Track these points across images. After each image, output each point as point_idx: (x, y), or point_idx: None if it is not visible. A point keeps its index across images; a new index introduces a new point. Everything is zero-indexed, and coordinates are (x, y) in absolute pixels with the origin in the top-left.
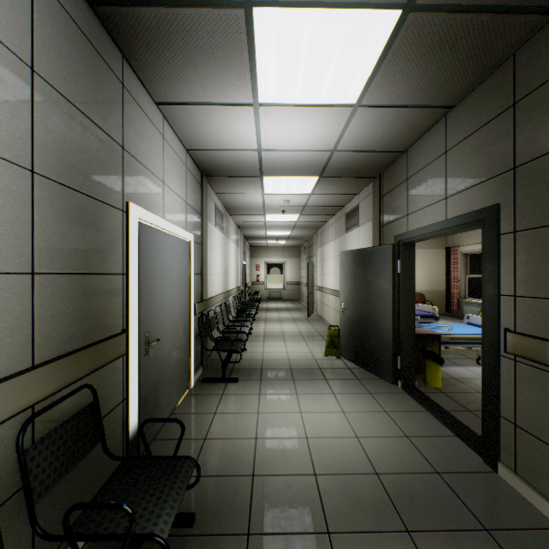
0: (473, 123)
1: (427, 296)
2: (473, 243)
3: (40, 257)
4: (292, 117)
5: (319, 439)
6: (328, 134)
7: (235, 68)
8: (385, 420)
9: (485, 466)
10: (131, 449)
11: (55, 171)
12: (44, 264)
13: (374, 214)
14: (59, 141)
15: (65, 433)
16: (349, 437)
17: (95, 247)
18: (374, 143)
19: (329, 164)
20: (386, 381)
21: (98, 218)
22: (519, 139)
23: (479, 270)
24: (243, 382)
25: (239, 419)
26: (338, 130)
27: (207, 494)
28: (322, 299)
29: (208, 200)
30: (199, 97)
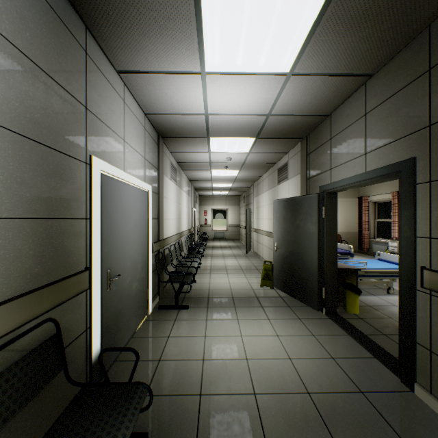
0: (390, 88)
1: (343, 236)
2: (381, 193)
3: (1, 203)
4: (234, 85)
5: (257, 361)
6: (265, 100)
7: (185, 38)
8: (313, 343)
9: (403, 385)
10: (94, 372)
11: (17, 124)
12: (5, 209)
13: (302, 168)
14: (22, 97)
15: (26, 365)
16: (283, 359)
17: (59, 194)
18: (303, 108)
19: (265, 126)
20: (312, 308)
21: (61, 168)
22: (434, 100)
23: (385, 215)
24: (192, 309)
25: (189, 342)
26: (273, 97)
27: (159, 413)
28: (257, 239)
29: (163, 157)
30: (154, 66)
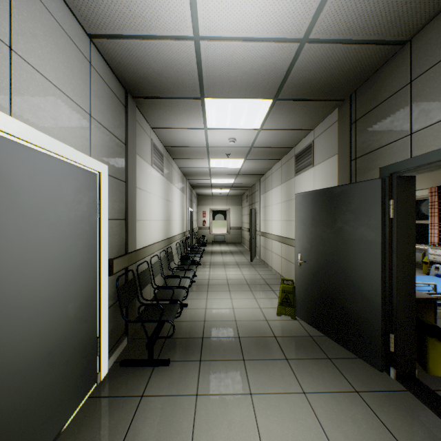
0: None
1: None
2: None
3: None
4: None
5: None
6: None
7: None
8: None
9: None
10: None
11: None
12: None
13: (340, 146)
14: None
15: None
16: None
17: None
18: (370, 20)
19: (292, 72)
20: (370, 364)
21: None
22: None
23: (418, 216)
24: (176, 365)
25: None
26: None
27: None
28: (265, 244)
29: (138, 131)
30: None
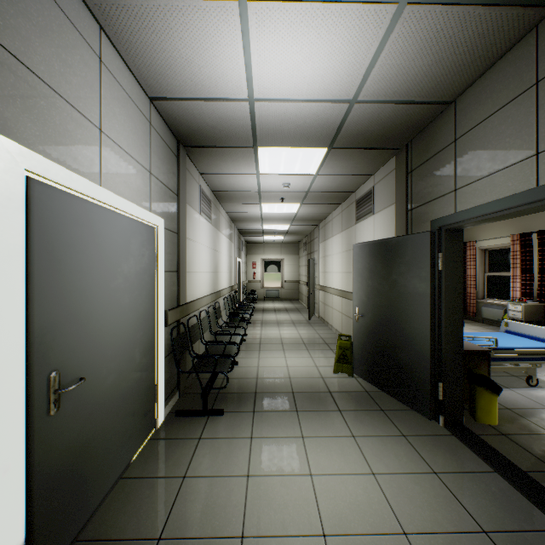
0: None
1: None
2: (494, 237)
3: None
4: (300, 30)
5: (345, 540)
6: (351, 67)
7: None
8: (440, 493)
9: None
10: None
11: None
12: None
13: (398, 195)
14: None
15: None
16: (393, 535)
17: None
18: (413, 87)
19: (345, 125)
20: (421, 414)
21: None
22: None
23: (500, 268)
24: (230, 415)
25: (219, 491)
26: (366, 59)
27: None
28: (324, 300)
29: (188, 179)
30: None
